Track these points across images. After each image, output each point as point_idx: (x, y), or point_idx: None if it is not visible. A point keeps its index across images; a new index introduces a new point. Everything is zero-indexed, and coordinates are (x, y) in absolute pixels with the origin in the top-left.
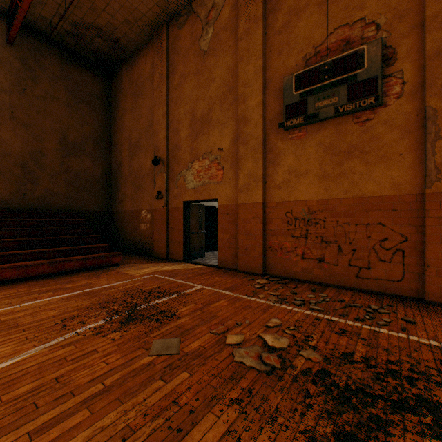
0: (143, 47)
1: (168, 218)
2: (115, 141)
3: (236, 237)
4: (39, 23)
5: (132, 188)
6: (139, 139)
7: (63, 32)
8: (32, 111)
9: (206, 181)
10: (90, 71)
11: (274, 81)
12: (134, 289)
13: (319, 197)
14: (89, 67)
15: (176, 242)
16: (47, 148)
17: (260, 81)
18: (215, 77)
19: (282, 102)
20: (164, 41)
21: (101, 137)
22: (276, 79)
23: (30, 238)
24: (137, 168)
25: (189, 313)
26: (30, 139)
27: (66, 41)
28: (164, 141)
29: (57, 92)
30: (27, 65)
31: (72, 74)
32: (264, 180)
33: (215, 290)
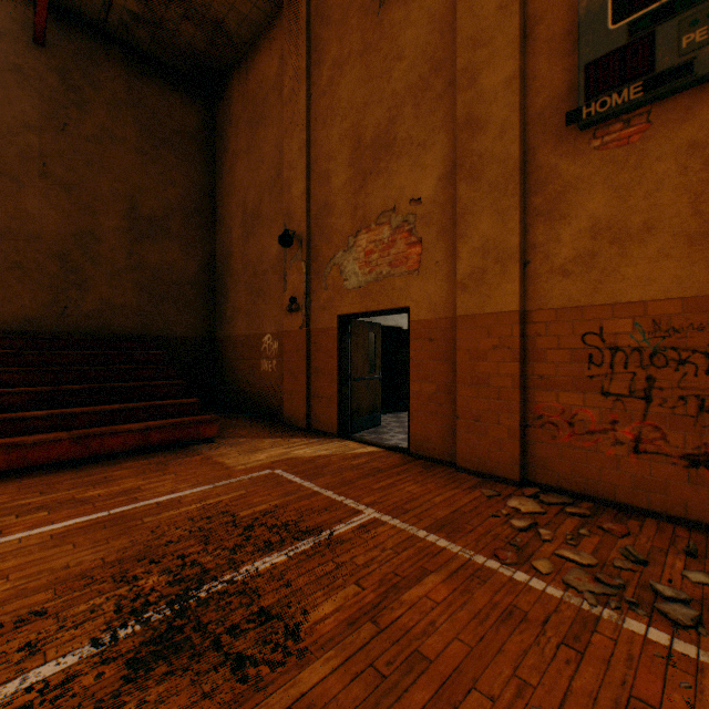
0: (265, 31)
1: (310, 349)
2: (221, 213)
3: (451, 390)
4: (86, 5)
5: (247, 295)
6: (259, 202)
7: (128, 18)
8: (77, 162)
9: (385, 272)
10: (179, 90)
11: (550, 17)
12: (219, 511)
13: (690, 290)
14: (176, 83)
15: (324, 397)
16: (103, 227)
17: (513, 23)
18: (404, 46)
19: (574, 62)
20: (302, 5)
21: (197, 206)
22: (556, 11)
23: (54, 387)
24: (255, 258)
25: (338, 631)
26: (74, 212)
27: (135, 35)
28: (301, 200)
29: (121, 129)
30: (70, 81)
31: (148, 96)
32: (523, 258)
33: (408, 529)
